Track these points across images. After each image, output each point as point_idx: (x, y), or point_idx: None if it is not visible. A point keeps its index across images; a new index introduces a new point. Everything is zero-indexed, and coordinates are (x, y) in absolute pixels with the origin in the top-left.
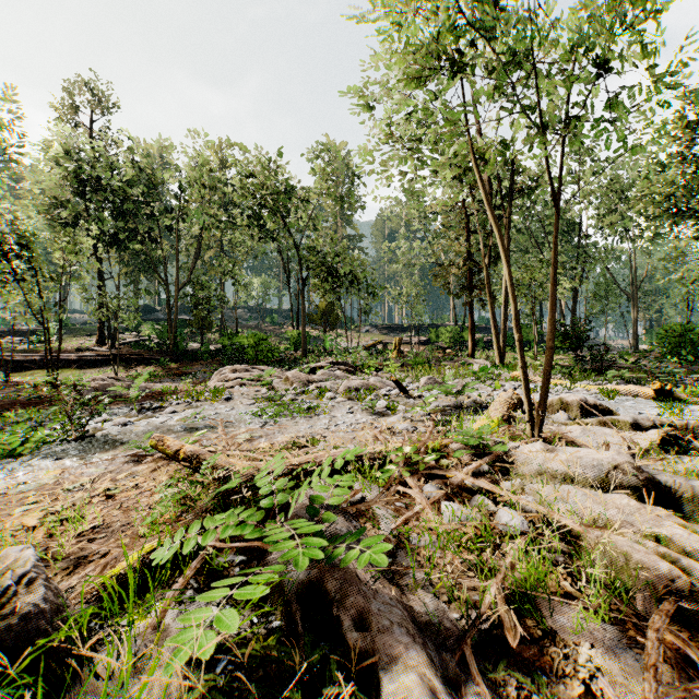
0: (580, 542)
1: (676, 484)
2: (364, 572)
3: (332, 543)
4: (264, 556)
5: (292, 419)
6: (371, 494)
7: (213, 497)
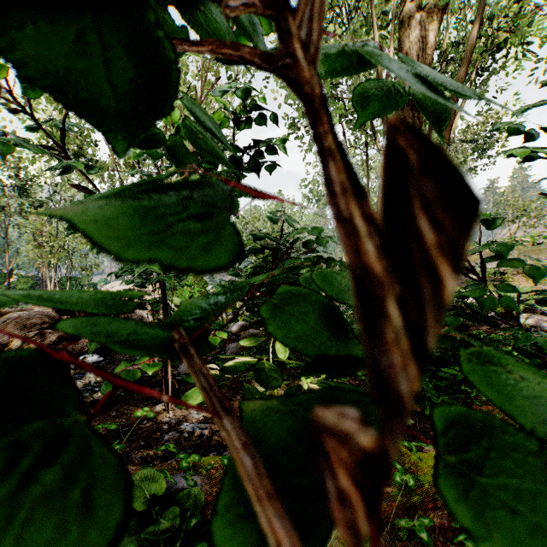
0: None
1: None
2: None
3: None
4: None
5: None
6: None
7: None
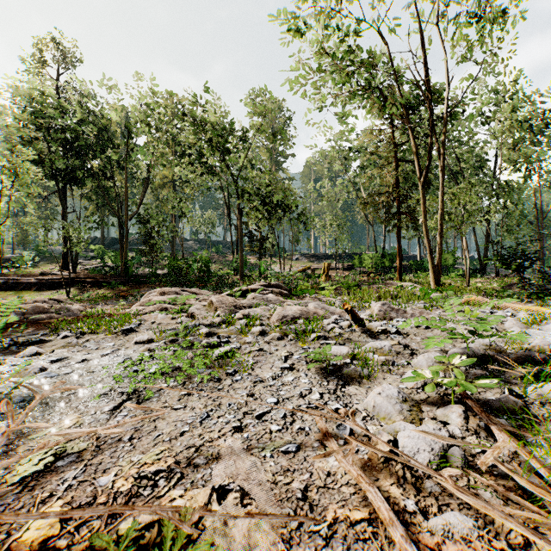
0: None
1: None
2: None
3: None
4: None
5: (182, 386)
6: None
7: None
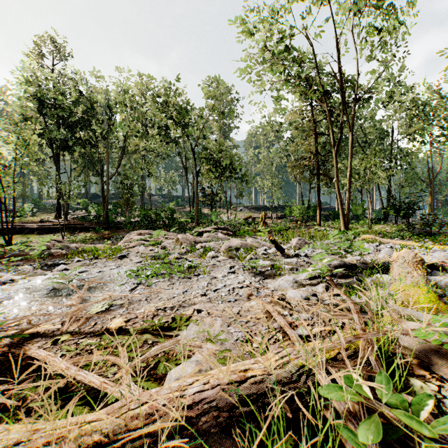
0: None
1: None
2: None
3: None
4: None
5: (168, 281)
6: None
7: None
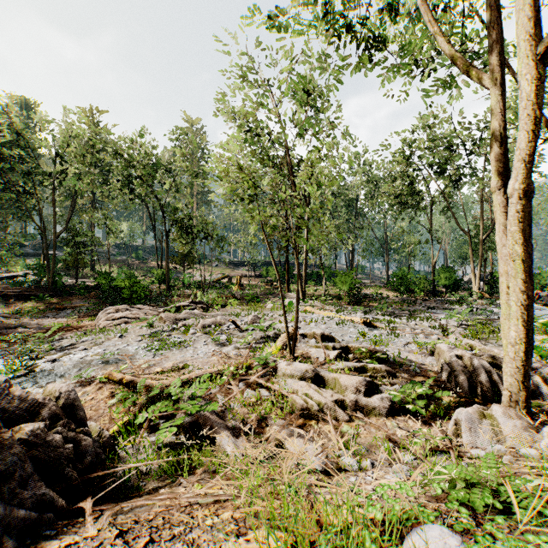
0: (287, 398)
1: (325, 375)
2: (212, 416)
3: (202, 407)
4: (172, 419)
5: (170, 351)
6: (216, 390)
7: (145, 398)
